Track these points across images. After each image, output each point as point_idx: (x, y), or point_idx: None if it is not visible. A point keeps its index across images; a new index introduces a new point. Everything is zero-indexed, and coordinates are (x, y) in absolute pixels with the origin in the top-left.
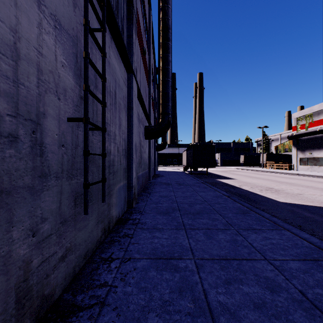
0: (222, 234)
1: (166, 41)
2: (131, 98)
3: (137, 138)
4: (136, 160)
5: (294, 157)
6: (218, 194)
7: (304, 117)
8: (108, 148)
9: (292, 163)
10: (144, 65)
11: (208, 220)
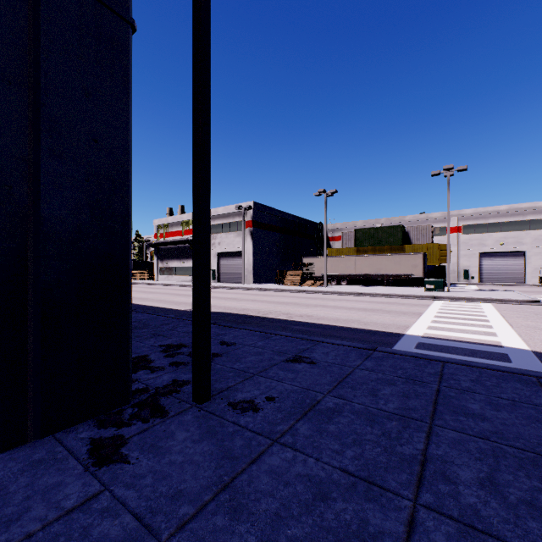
0: None
1: None
2: None
3: None
4: None
5: (156, 267)
6: None
7: (163, 226)
8: None
9: (155, 273)
10: None
11: None
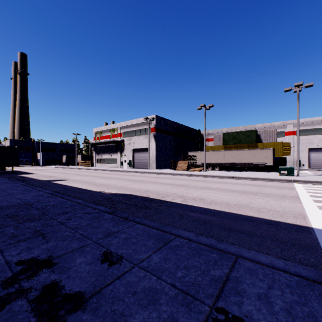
0: None
1: None
2: None
3: None
4: None
5: (94, 158)
6: (2, 180)
7: (99, 132)
8: None
9: (94, 162)
10: None
11: None
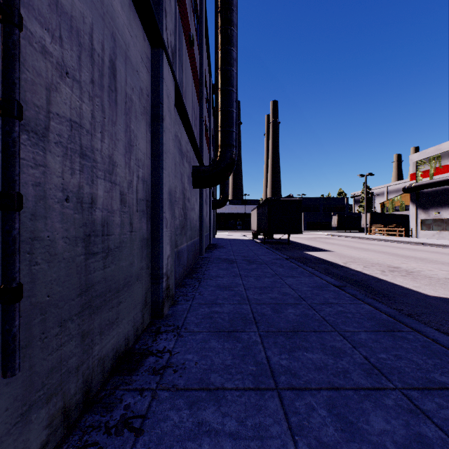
0: (376, 411)
1: (228, 25)
2: (159, 97)
3: (177, 183)
4: (172, 222)
5: (412, 219)
6: (319, 282)
7: (427, 160)
8: (82, 191)
9: (410, 227)
10: (192, 65)
11: (324, 356)
